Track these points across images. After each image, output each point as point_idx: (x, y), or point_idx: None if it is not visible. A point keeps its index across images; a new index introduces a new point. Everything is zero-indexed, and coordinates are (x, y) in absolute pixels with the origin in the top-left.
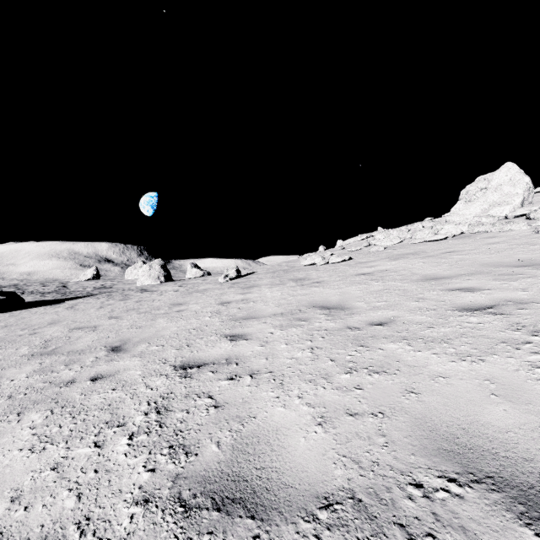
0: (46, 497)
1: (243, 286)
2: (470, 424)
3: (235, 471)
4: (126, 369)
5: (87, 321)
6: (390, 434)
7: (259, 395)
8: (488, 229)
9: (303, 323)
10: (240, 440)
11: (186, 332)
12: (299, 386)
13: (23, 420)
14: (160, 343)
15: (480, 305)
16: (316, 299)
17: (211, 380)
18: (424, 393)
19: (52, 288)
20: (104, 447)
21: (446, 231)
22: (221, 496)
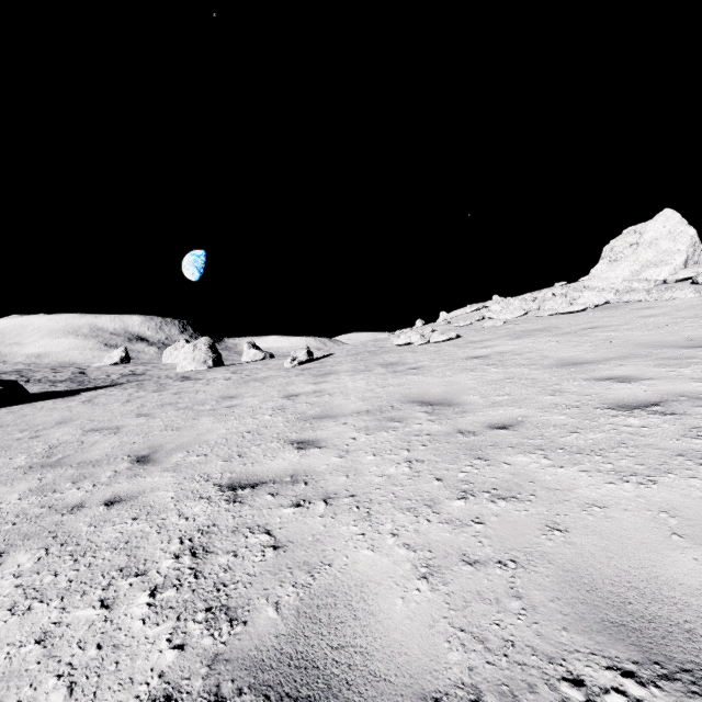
0: (24, 688)
1: (316, 373)
2: (646, 582)
3: (301, 651)
4: (155, 488)
5: (108, 419)
6: (528, 594)
7: (336, 530)
8: (641, 297)
9: (397, 425)
10: (309, 601)
11: (238, 435)
12: (394, 518)
13: (5, 564)
14: (203, 452)
15: (641, 401)
16: (414, 391)
17: (269, 506)
18: (574, 531)
19: (66, 374)
20: (113, 608)
21: (586, 300)
22: (279, 693)
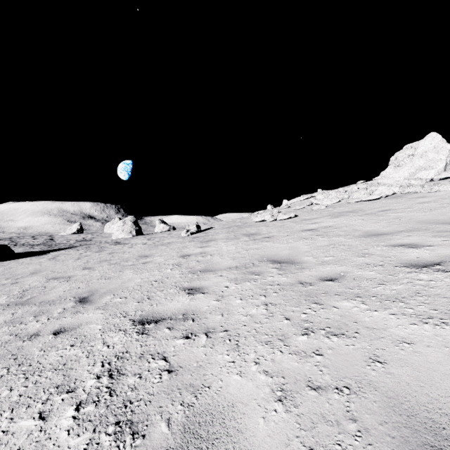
0: None
1: (202, 240)
2: None
3: None
4: (89, 322)
5: (64, 271)
6: (361, 418)
7: (214, 358)
8: (417, 190)
9: (256, 277)
10: (193, 418)
11: (148, 283)
12: (256, 349)
13: None
14: (124, 295)
15: (427, 262)
16: (268, 253)
17: (167, 338)
18: (391, 363)
19: (41, 240)
20: (48, 420)
21: (380, 192)
22: None
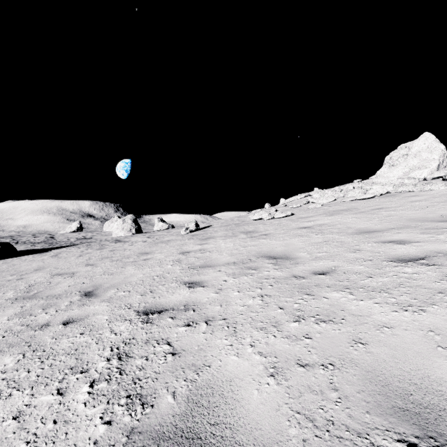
0: None
1: (201, 238)
2: (422, 379)
3: (189, 426)
4: (95, 313)
5: (67, 267)
6: (342, 388)
7: (214, 342)
8: (410, 189)
9: (253, 272)
10: (195, 391)
11: (150, 278)
12: (251, 334)
13: None
14: (127, 289)
15: (413, 257)
16: (264, 249)
17: (170, 326)
18: (371, 344)
19: (42, 238)
20: (65, 395)
21: (374, 191)
22: None
